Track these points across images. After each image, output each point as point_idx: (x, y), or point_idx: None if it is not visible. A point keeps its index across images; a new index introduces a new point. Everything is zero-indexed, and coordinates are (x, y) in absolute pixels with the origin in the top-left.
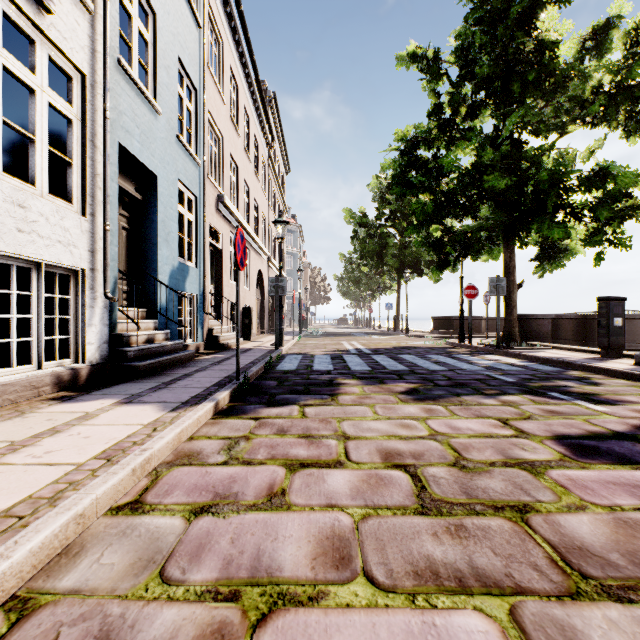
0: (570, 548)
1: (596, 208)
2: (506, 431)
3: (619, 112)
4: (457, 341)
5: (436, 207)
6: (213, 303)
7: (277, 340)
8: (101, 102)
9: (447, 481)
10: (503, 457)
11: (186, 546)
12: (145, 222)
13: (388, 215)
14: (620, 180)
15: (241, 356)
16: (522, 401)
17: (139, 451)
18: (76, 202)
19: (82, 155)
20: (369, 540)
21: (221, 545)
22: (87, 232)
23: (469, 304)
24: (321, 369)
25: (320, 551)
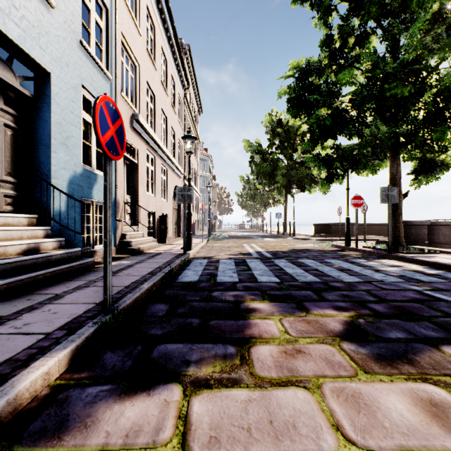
0: None
1: None
2: None
3: None
4: (341, 244)
5: (333, 121)
6: (129, 211)
7: (185, 245)
8: None
9: None
10: None
11: None
12: (37, 122)
13: (277, 145)
14: None
15: (145, 263)
16: None
17: None
18: None
19: None
20: None
21: None
22: None
23: (356, 212)
24: (225, 280)
25: None
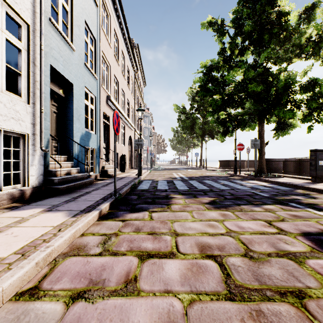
0: None
1: (308, 102)
2: (272, 229)
3: (320, 51)
4: (233, 173)
5: (223, 102)
6: (105, 153)
7: (138, 172)
8: (39, 41)
9: (243, 269)
10: (275, 249)
11: None
12: (66, 109)
13: (196, 108)
14: (322, 87)
15: (119, 181)
16: (276, 209)
17: (44, 248)
18: (23, 96)
19: (27, 70)
20: None
21: None
22: (30, 113)
23: (239, 153)
24: (161, 189)
25: None
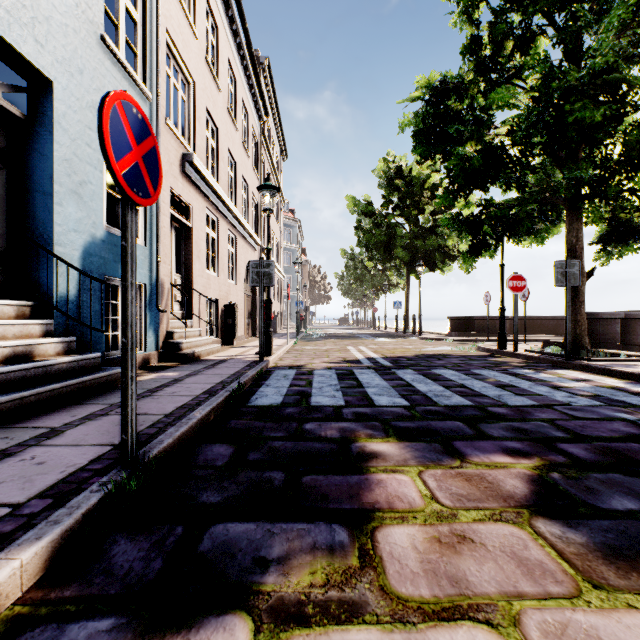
0: None
1: None
2: None
3: None
4: (492, 346)
5: (483, 162)
6: (179, 298)
7: (261, 348)
8: None
9: None
10: None
11: None
12: (32, 158)
13: (396, 204)
14: None
15: (202, 375)
16: None
17: None
18: None
19: None
20: None
21: None
22: None
23: (515, 299)
24: (324, 404)
25: None
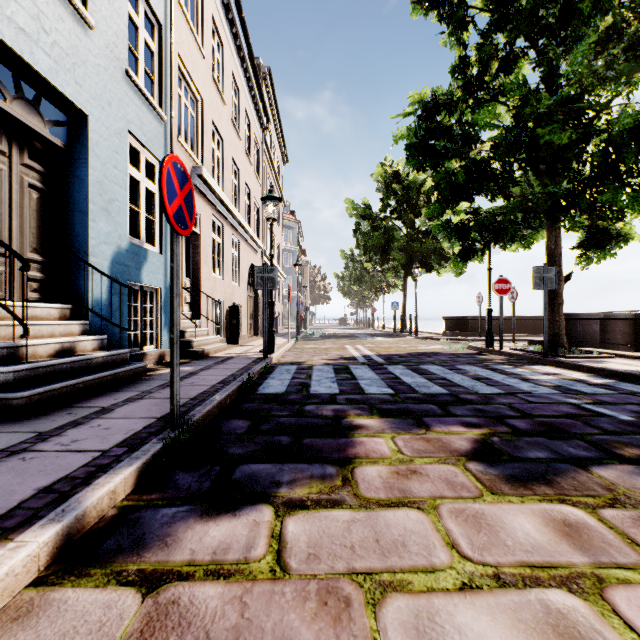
0: None
1: None
2: None
3: None
4: (481, 345)
5: (467, 177)
6: (189, 300)
7: (265, 346)
8: None
9: None
10: None
11: None
12: (71, 181)
13: (393, 207)
14: None
15: (214, 369)
16: None
17: None
18: None
19: None
20: None
21: None
22: None
23: (500, 301)
24: (321, 392)
25: None
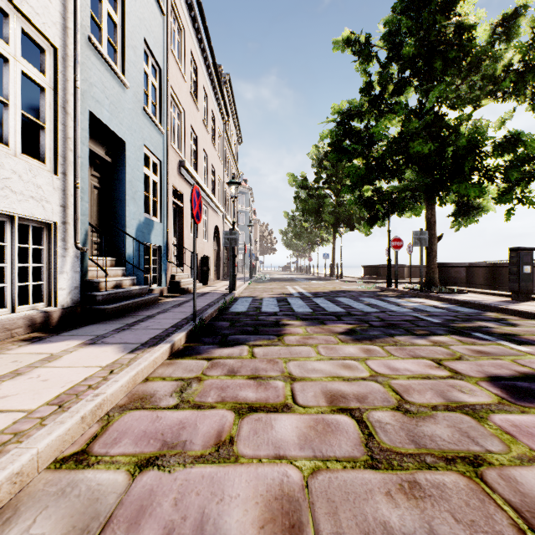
0: (534, 512)
1: (507, 170)
2: (441, 372)
3: (527, 87)
4: (385, 286)
5: (368, 170)
6: (175, 253)
7: (230, 285)
8: (72, 73)
9: (393, 427)
10: (444, 400)
11: (126, 509)
12: (114, 182)
13: (325, 179)
14: (529, 146)
15: (199, 299)
16: (451, 341)
17: (91, 396)
18: (49, 162)
19: (54, 120)
20: (320, 501)
21: (163, 508)
22: (59, 189)
23: (395, 254)
24: (268, 311)
25: (268, 516)
